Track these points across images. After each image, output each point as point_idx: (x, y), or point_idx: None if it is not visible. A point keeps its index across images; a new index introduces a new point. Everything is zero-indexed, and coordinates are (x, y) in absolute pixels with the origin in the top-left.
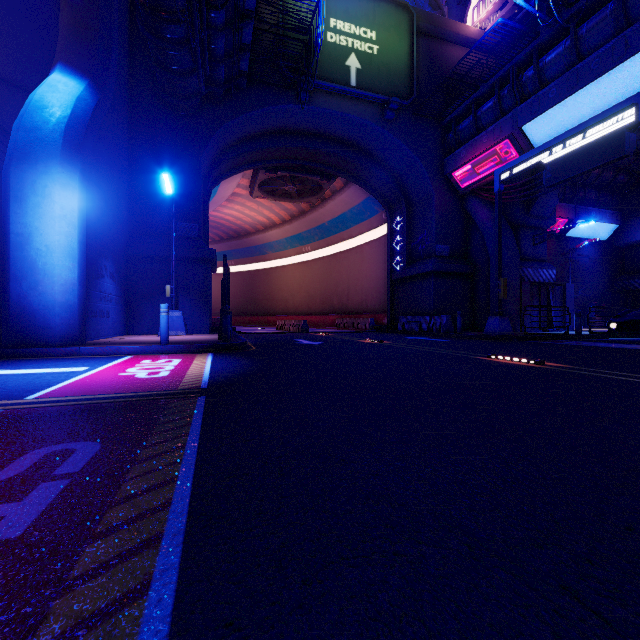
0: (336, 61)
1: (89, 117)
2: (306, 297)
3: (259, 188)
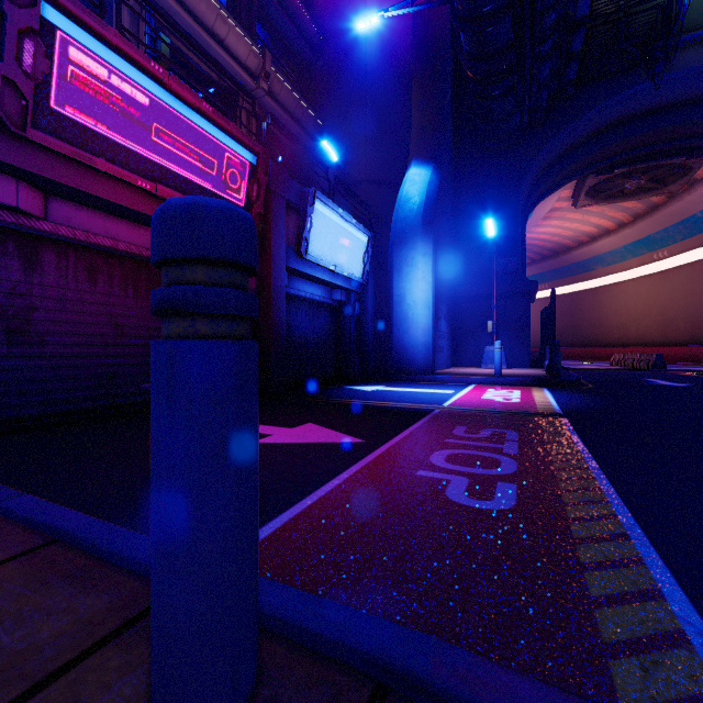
0: None
1: (436, 195)
2: (659, 321)
3: (585, 195)
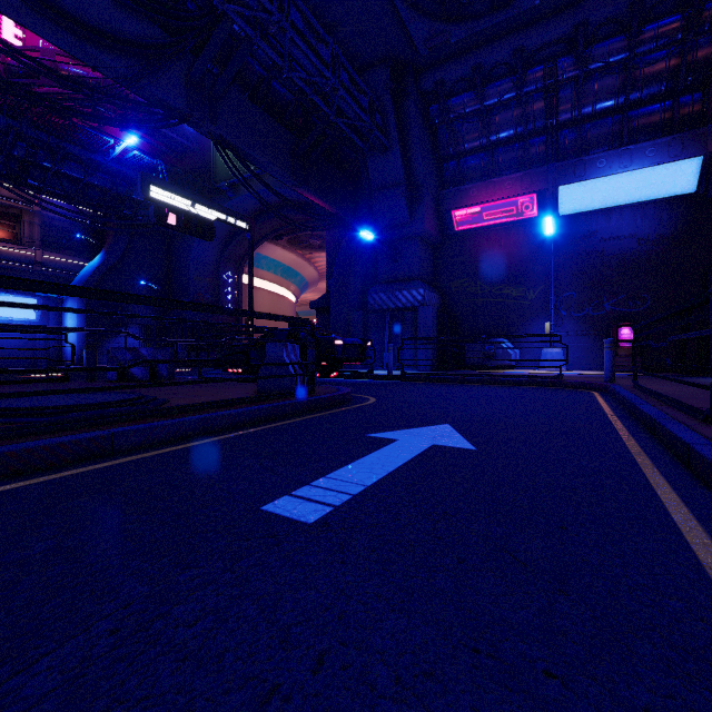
0: None
1: (91, 274)
2: None
3: (303, 248)
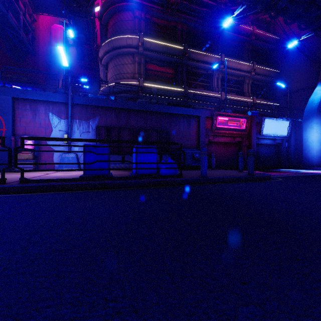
0: None
1: None
2: None
3: None
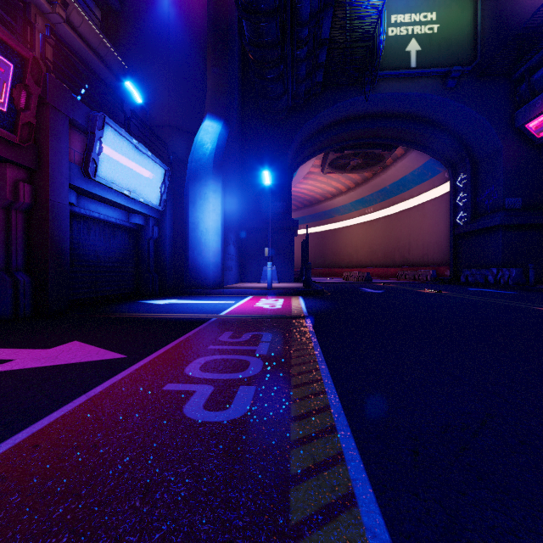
0: (396, 50)
1: (225, 145)
2: (368, 252)
3: (329, 166)
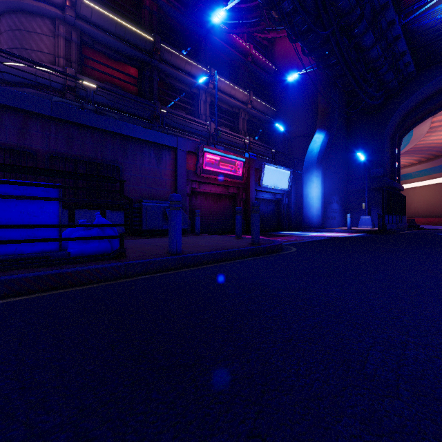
0: None
1: (325, 148)
2: None
3: None
